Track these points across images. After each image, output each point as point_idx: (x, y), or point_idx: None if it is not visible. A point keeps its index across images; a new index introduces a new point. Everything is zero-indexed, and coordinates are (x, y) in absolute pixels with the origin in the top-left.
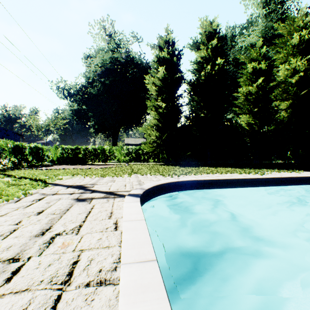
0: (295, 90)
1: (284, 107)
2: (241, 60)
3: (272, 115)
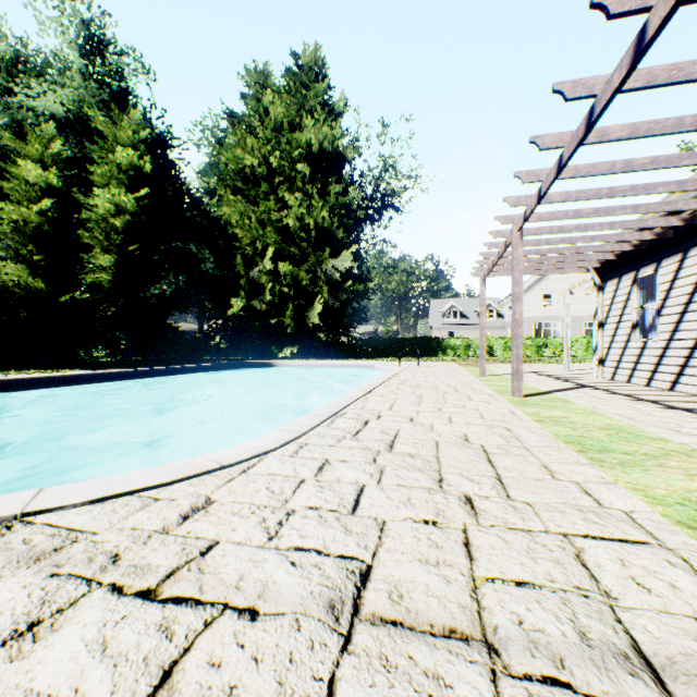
0: (122, 241)
1: (108, 264)
2: (9, 142)
3: (77, 274)
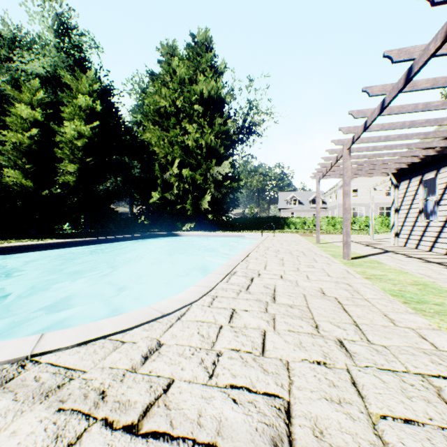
0: (82, 155)
1: (73, 170)
2: (10, 92)
3: (53, 177)
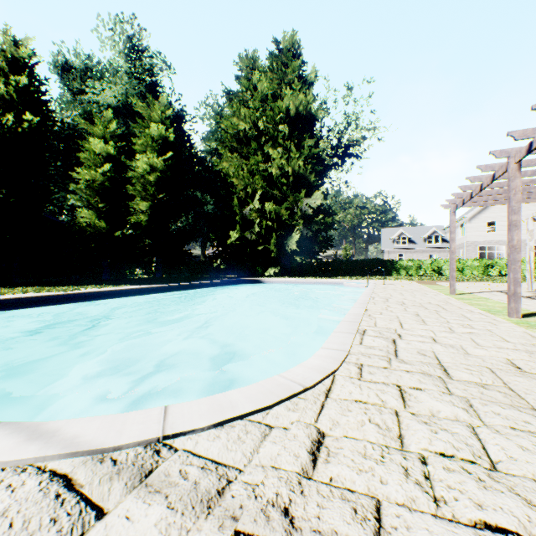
0: (154, 191)
1: (145, 208)
2: (83, 126)
3: (126, 216)
